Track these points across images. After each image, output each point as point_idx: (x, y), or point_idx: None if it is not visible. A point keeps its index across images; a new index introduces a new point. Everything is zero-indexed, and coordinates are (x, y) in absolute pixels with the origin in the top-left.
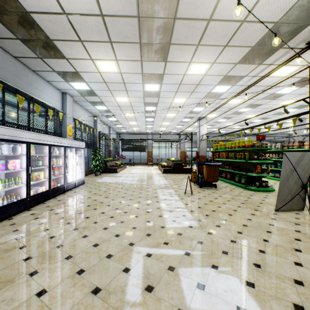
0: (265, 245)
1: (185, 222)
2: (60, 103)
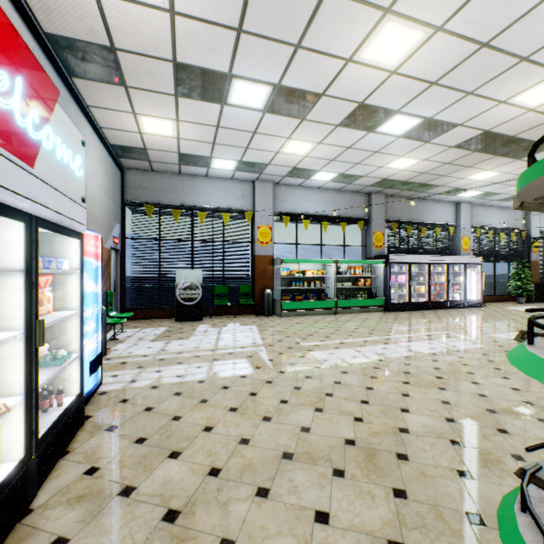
0: None
1: None
2: (453, 215)
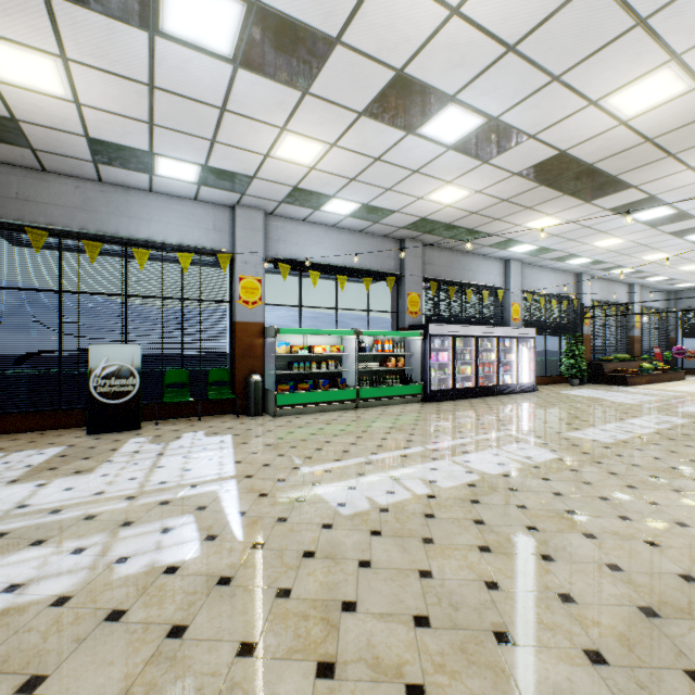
0: (657, 467)
1: (597, 438)
2: (501, 276)
